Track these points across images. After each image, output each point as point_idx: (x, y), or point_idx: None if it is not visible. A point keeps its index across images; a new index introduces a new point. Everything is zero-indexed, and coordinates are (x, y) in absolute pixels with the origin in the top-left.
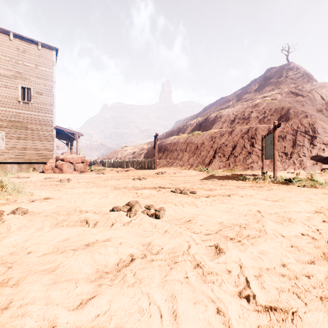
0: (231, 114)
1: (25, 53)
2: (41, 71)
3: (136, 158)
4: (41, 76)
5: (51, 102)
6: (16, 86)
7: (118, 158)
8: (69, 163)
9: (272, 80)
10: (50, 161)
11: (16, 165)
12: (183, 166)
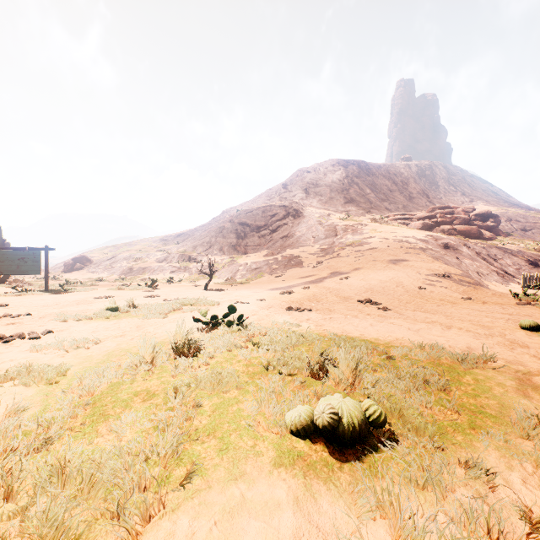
0: None
1: None
2: None
3: None
4: None
5: None
6: None
7: None
8: None
9: None
10: None
11: None
12: None
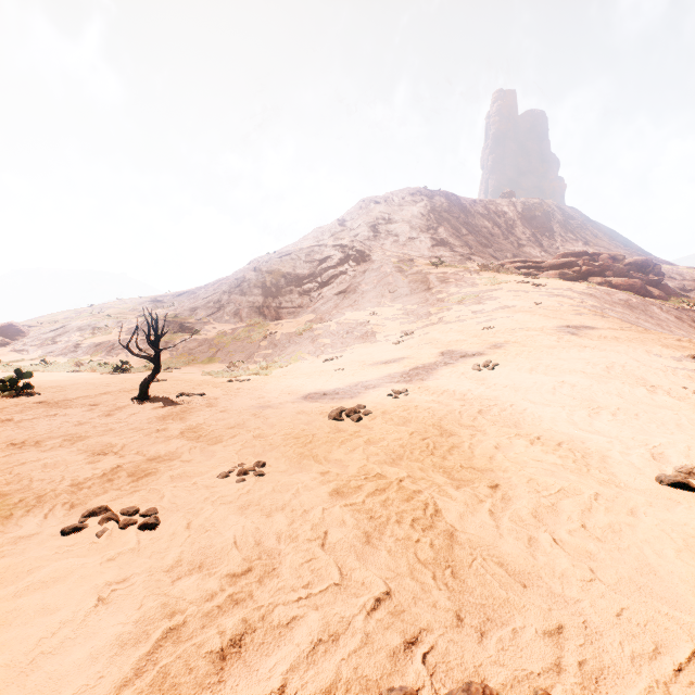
0: None
1: None
2: None
3: None
4: None
5: None
6: None
7: None
8: None
9: None
10: None
11: None
12: None
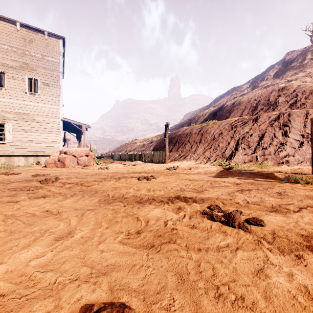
0: (253, 99)
1: (32, 43)
2: (48, 61)
3: (145, 151)
4: (48, 67)
5: (58, 93)
6: (23, 78)
7: (128, 150)
8: (72, 157)
9: (294, 64)
10: (53, 154)
11: (23, 159)
12: (198, 160)
